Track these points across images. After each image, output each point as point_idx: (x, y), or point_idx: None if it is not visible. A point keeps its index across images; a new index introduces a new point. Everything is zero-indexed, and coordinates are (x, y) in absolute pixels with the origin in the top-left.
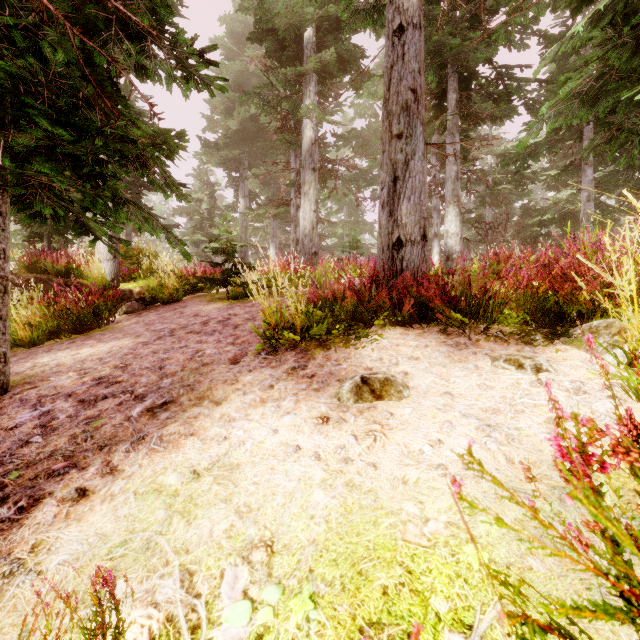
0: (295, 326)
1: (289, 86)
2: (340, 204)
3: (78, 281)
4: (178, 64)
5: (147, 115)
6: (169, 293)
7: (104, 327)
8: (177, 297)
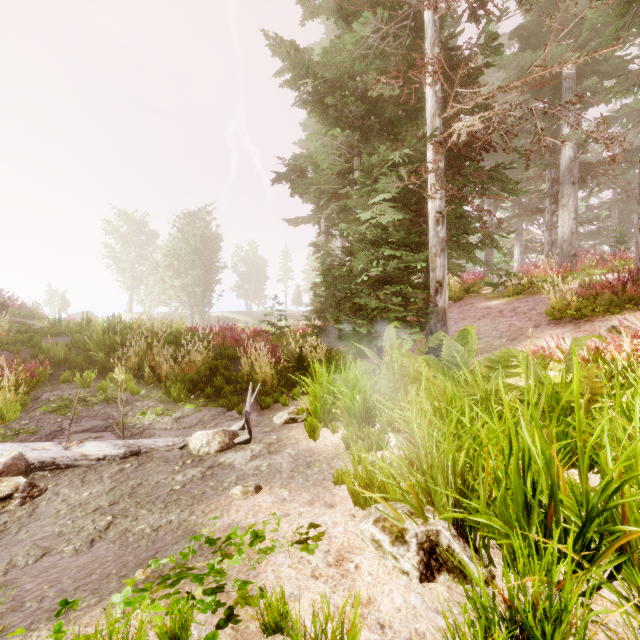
0: (570, 309)
1: (546, 119)
2: None
3: None
4: (501, 190)
5: None
6: (456, 295)
7: None
8: (461, 297)
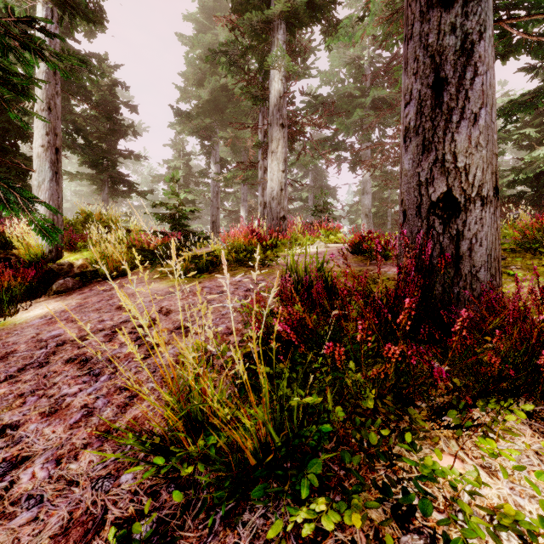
0: (238, 447)
1: (255, 36)
2: (305, 170)
3: (13, 253)
4: None
5: (123, 86)
6: (113, 267)
7: (5, 321)
8: (123, 271)
